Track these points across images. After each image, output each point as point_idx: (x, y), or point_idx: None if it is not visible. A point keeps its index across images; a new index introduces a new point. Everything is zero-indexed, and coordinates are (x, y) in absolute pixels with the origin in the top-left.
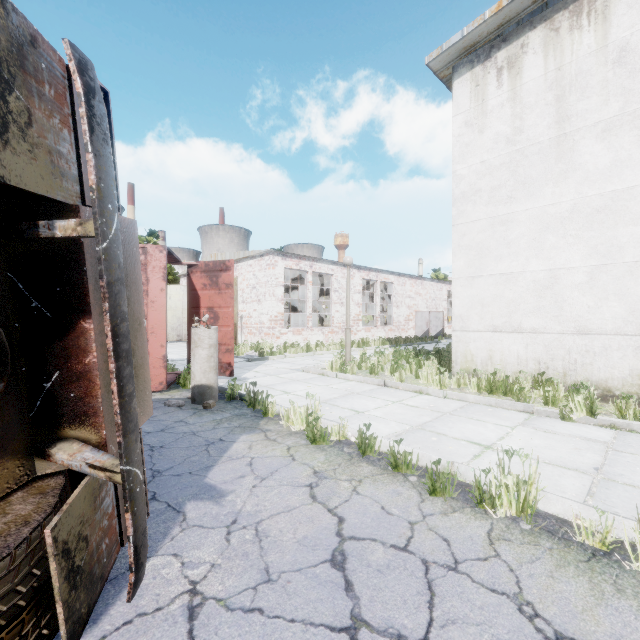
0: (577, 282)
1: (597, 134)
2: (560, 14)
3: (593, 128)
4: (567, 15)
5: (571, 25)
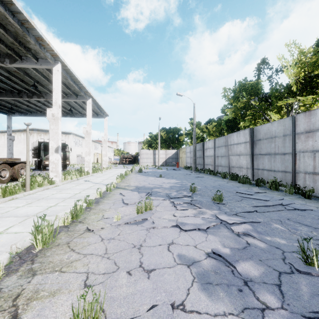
0: None
1: None
2: None
3: None
4: None
5: None
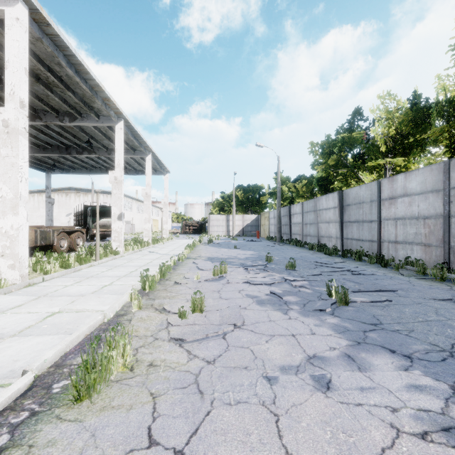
0: (40, 223)
1: (42, 208)
2: (39, 193)
3: (42, 207)
4: (39, 194)
5: (40, 195)
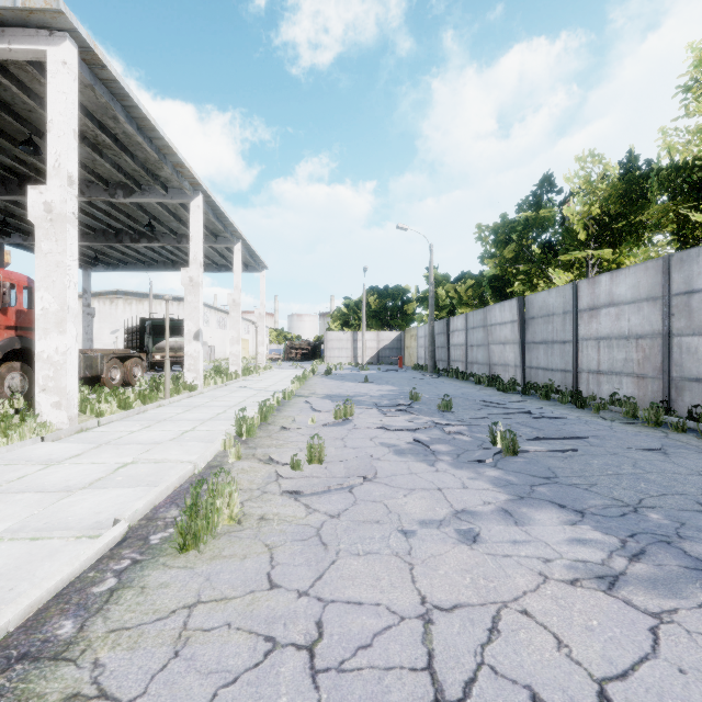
0: None
1: None
2: None
3: None
4: None
5: None
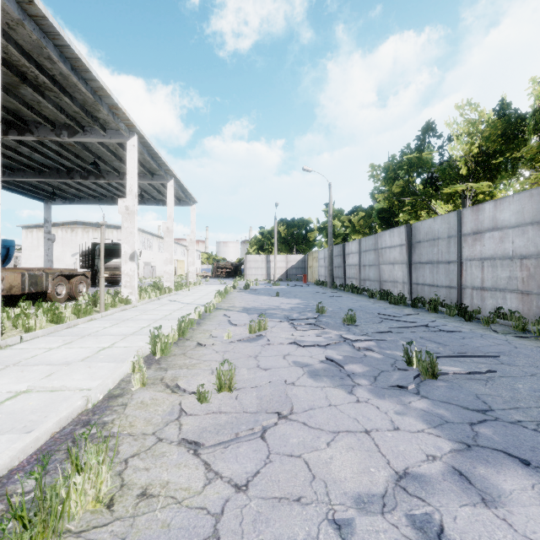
0: (40, 265)
1: (42, 246)
2: (38, 228)
3: (42, 245)
4: (39, 229)
5: (39, 231)
